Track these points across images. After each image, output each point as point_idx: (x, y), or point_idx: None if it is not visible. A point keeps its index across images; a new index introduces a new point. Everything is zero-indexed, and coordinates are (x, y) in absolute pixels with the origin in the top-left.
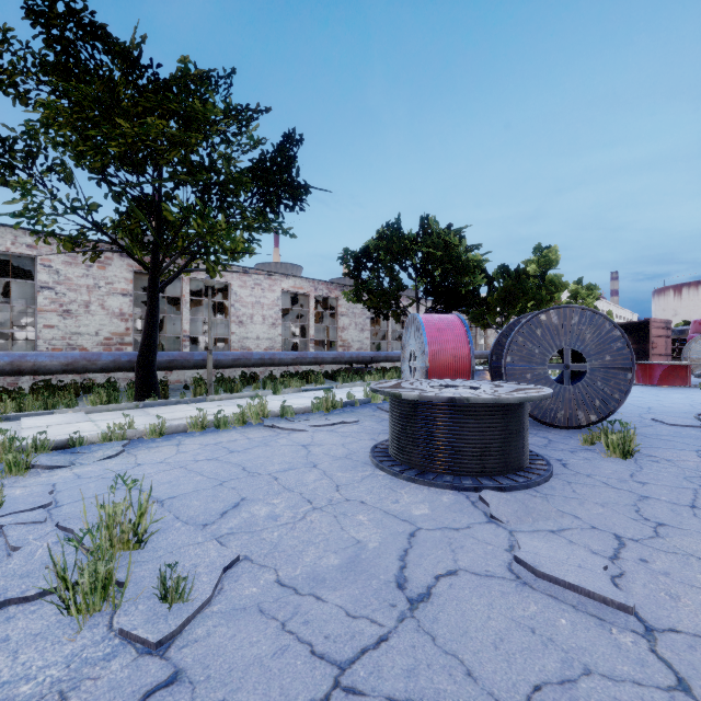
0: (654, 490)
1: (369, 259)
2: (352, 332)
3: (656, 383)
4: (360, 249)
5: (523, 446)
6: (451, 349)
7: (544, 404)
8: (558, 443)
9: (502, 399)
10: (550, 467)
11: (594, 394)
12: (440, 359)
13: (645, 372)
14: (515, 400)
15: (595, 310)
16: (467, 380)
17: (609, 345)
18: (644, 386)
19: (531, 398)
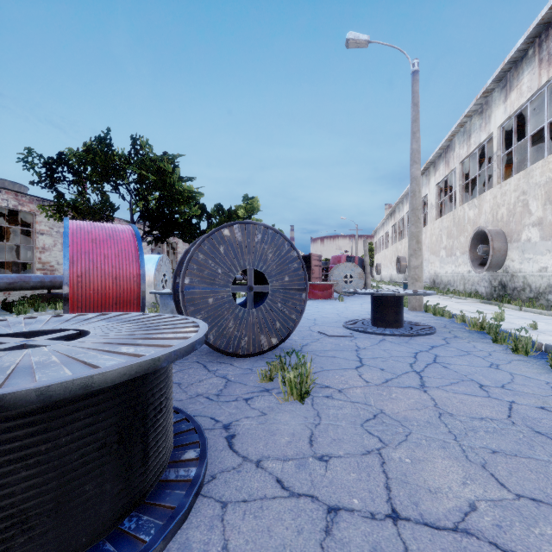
0: (341, 477)
1: (67, 168)
2: (57, 254)
3: (316, 298)
4: (58, 156)
5: (143, 454)
6: (111, 268)
7: (228, 332)
8: (235, 384)
9: (18, 396)
10: (202, 466)
11: (275, 316)
12: (92, 282)
13: (310, 290)
14: (73, 388)
15: (276, 229)
16: (107, 314)
17: (288, 266)
18: (309, 300)
19: (133, 368)
